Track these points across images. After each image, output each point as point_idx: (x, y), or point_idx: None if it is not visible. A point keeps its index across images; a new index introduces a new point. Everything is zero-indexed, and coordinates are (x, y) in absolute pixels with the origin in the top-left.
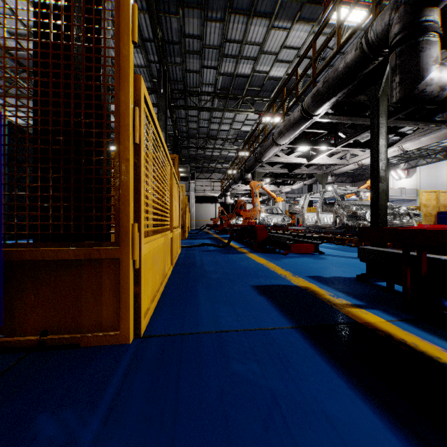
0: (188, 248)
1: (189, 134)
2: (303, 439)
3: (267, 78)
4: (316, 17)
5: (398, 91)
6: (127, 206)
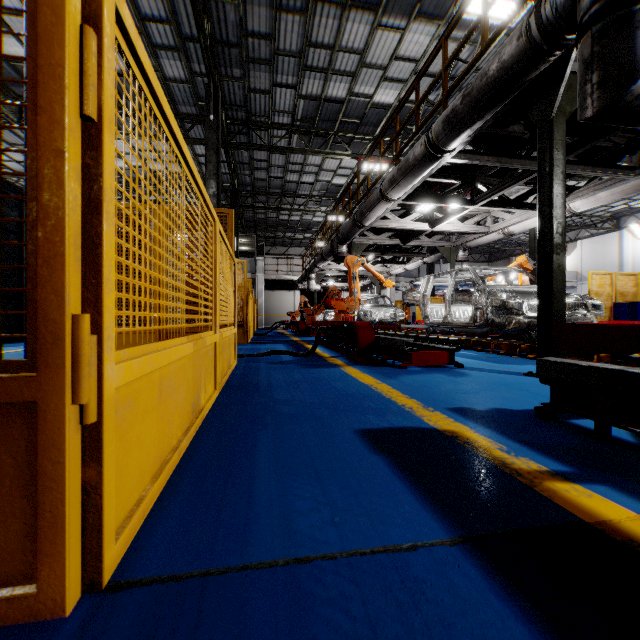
0: (249, 358)
1: (255, 188)
2: None
3: (371, 105)
4: (443, 12)
5: (596, 98)
6: (58, 269)
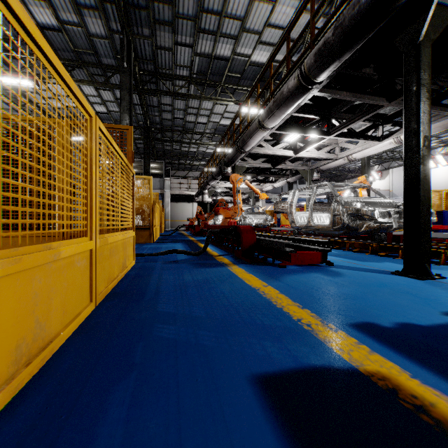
0: (149, 257)
1: (163, 126)
2: None
3: (249, 63)
4: None
5: None
6: None
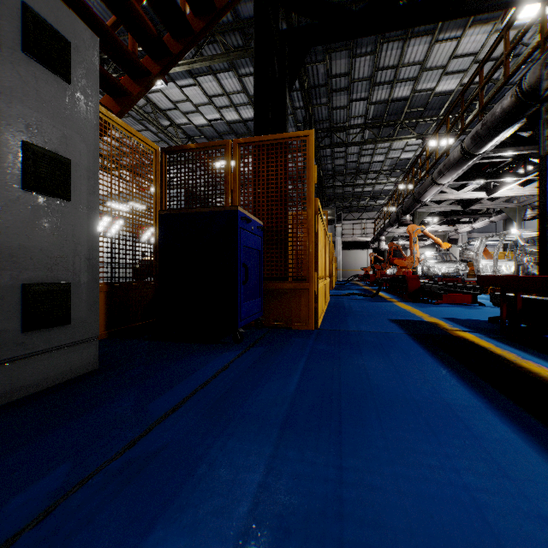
0: (336, 296)
1: (335, 171)
2: (387, 349)
3: (433, 95)
4: (497, 14)
5: (545, 145)
6: (312, 264)
